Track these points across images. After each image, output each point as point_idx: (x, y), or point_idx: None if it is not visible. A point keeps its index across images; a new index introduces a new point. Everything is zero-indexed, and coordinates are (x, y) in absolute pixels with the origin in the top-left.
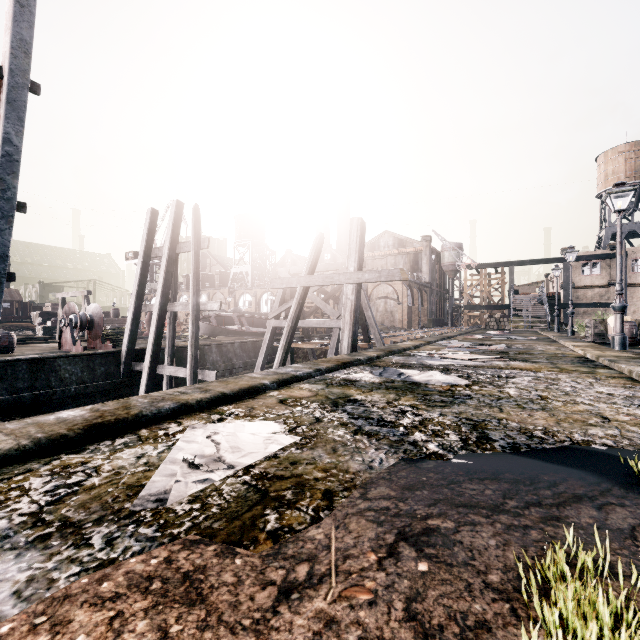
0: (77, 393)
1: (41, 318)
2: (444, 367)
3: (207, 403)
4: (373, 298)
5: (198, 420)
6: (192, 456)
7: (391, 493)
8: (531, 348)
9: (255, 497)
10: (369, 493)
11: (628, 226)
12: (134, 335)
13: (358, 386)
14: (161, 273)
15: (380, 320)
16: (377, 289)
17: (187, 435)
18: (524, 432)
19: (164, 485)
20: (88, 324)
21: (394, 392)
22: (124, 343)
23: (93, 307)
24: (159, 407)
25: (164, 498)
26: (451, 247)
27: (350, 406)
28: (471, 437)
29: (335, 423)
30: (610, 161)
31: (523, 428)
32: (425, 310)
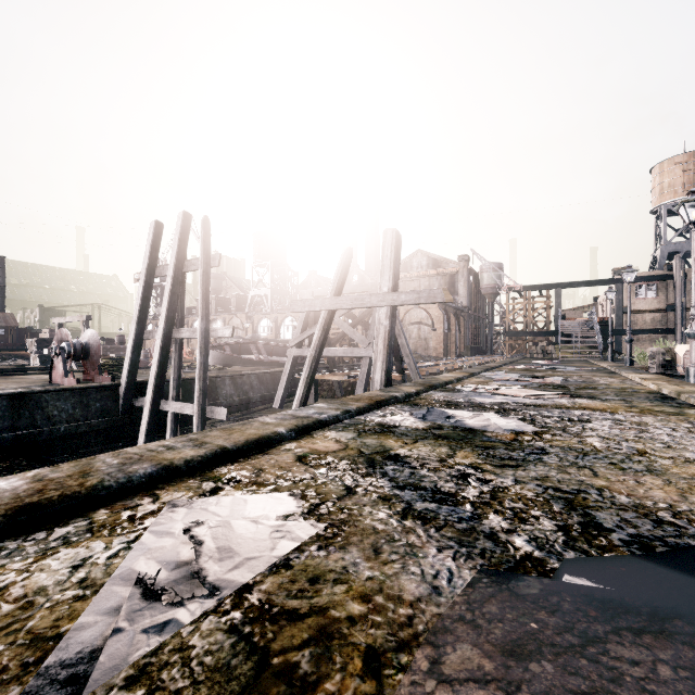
0: (67, 433)
1: (37, 346)
2: (499, 406)
3: (200, 463)
4: (405, 324)
5: (183, 491)
6: (158, 565)
7: (485, 665)
8: (591, 381)
9: (245, 669)
10: (445, 661)
11: (686, 244)
12: (135, 366)
13: (398, 434)
14: (165, 295)
15: (413, 348)
16: (410, 314)
17: (161, 520)
18: (644, 513)
19: (94, 637)
20: (83, 353)
21: (445, 443)
22: (123, 375)
23: (89, 334)
24: (130, 473)
25: (84, 674)
26: (491, 267)
27: (391, 466)
28: (572, 523)
29: (373, 497)
30: (666, 173)
31: (639, 506)
32: (462, 337)
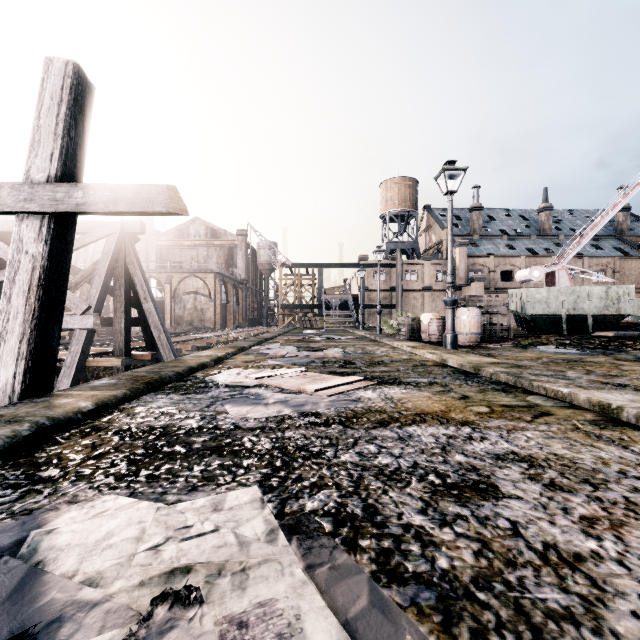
0: None
1: None
2: (273, 439)
3: None
4: (180, 293)
5: None
6: None
7: None
8: (370, 352)
9: None
10: None
11: (400, 244)
12: None
13: None
14: None
15: (188, 319)
16: (185, 282)
17: None
18: None
19: None
20: None
21: None
22: None
23: None
24: None
25: None
26: (267, 243)
27: None
28: None
29: None
30: (389, 189)
31: None
32: (241, 309)
